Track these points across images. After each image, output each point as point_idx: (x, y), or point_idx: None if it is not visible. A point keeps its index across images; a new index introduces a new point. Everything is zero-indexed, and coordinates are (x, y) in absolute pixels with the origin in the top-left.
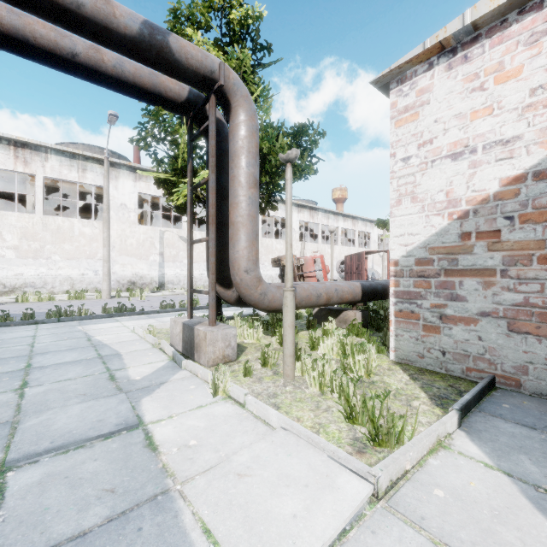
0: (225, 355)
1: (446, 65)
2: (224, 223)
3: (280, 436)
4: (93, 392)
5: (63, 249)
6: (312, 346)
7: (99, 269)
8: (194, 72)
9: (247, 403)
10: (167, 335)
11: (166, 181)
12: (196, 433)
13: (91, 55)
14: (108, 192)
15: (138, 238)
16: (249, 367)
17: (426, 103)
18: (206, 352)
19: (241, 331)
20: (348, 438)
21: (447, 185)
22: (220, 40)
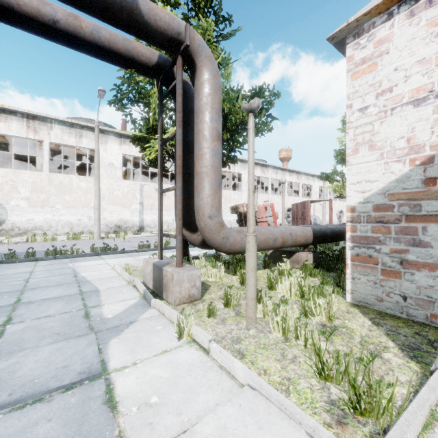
0: (190, 295)
1: (407, 12)
2: (190, 174)
3: (248, 398)
4: (66, 331)
5: (64, 199)
6: (270, 286)
7: (92, 215)
8: (162, 33)
9: (211, 351)
10: (141, 272)
11: (140, 139)
12: (158, 387)
13: (71, 21)
14: (98, 153)
15: (122, 191)
16: (213, 309)
17: (385, 53)
18: (173, 292)
19: (205, 270)
20: (322, 400)
21: (408, 132)
22: (186, 15)
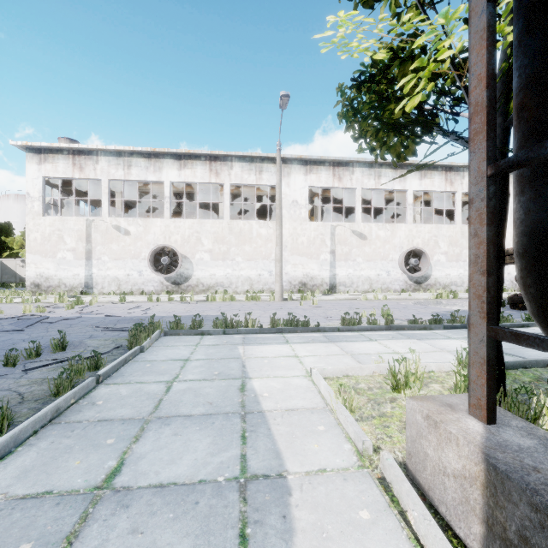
0: None
1: None
2: None
3: None
4: None
5: (244, 250)
6: None
7: (273, 270)
8: None
9: None
10: (374, 405)
11: (373, 77)
12: None
13: None
14: (280, 187)
15: (308, 236)
16: None
17: None
18: None
19: None
20: None
21: None
22: None
